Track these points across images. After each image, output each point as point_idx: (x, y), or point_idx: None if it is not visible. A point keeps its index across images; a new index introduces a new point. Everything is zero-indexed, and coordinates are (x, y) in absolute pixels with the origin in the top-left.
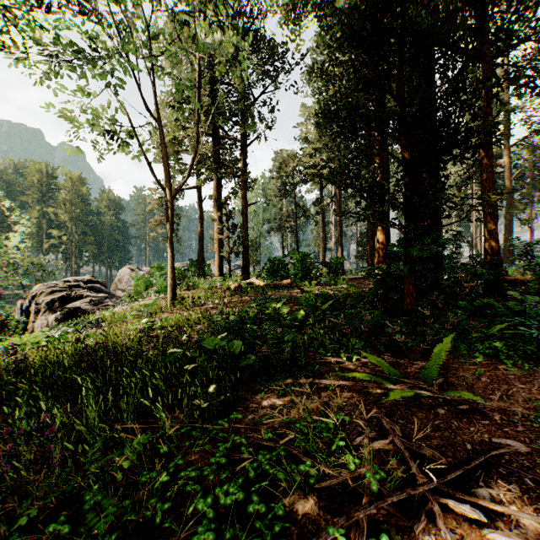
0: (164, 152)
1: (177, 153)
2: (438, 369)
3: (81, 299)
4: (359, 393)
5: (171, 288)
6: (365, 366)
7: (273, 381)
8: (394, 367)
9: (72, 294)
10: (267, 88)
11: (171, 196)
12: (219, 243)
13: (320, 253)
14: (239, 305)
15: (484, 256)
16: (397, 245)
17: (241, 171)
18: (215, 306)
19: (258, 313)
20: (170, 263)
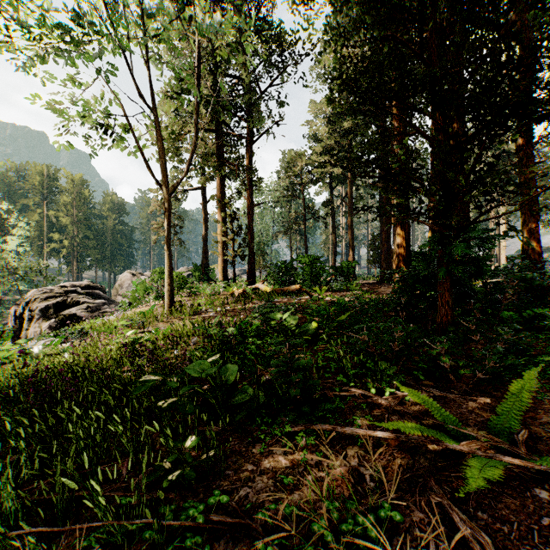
0: (160, 144)
1: (177, 149)
2: (519, 416)
3: (77, 305)
4: (402, 450)
5: (169, 295)
6: (402, 402)
7: (278, 425)
8: (442, 404)
9: (68, 300)
10: (273, 80)
11: (168, 193)
12: (223, 246)
13: (329, 257)
14: (242, 314)
15: (522, 258)
16: (432, 242)
17: (246, 169)
18: (216, 314)
19: (262, 324)
20: (168, 267)
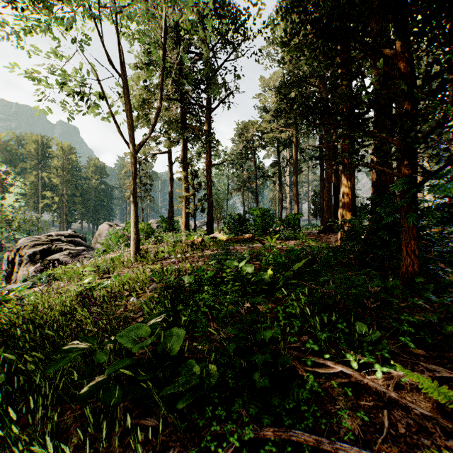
0: (126, 107)
1: (145, 115)
2: None
3: (61, 251)
4: None
5: (135, 243)
6: (397, 384)
7: (235, 424)
8: None
9: (52, 247)
10: (229, 55)
11: (134, 151)
12: (185, 200)
13: (276, 211)
14: (200, 260)
15: None
16: (402, 186)
17: (205, 133)
18: (176, 261)
19: (218, 272)
20: (133, 218)
